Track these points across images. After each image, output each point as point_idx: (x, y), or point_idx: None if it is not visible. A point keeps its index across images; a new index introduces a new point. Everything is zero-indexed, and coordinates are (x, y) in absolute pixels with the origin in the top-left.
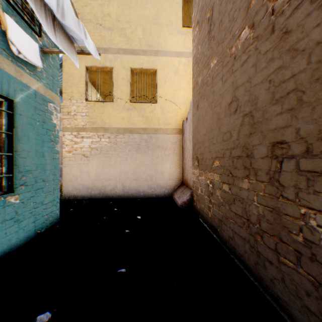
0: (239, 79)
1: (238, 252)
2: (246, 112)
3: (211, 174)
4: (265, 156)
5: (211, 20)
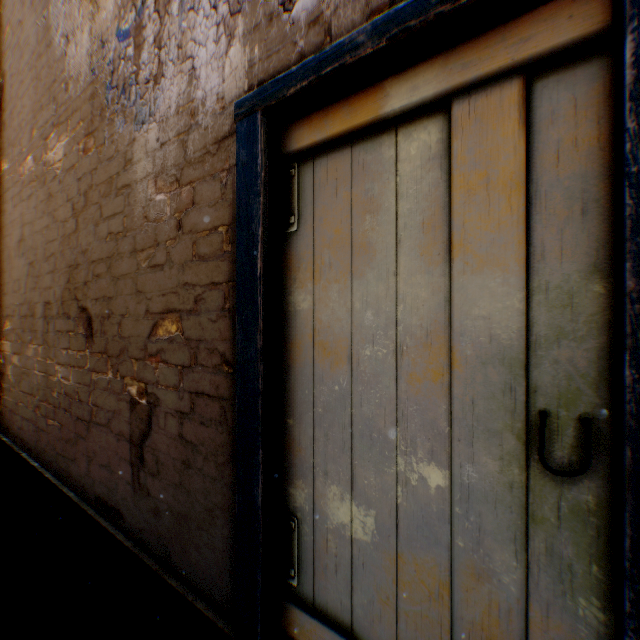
0: (28, 214)
1: (27, 442)
2: (32, 260)
3: (4, 343)
4: (43, 316)
5: (4, 93)
